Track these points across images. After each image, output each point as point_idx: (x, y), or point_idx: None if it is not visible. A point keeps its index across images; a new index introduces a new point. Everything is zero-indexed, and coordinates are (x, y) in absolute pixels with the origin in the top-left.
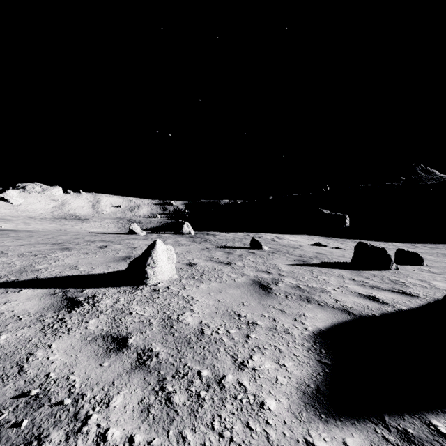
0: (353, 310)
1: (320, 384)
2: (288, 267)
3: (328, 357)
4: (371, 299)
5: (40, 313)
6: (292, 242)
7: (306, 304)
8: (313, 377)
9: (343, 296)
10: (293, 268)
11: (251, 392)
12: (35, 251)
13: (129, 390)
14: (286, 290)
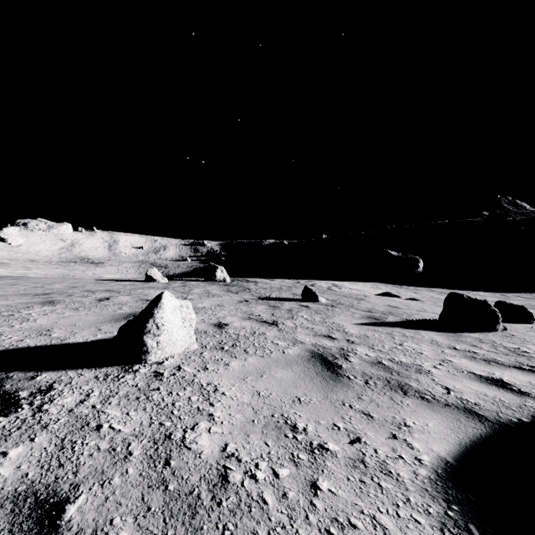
0: (482, 410)
1: None
2: (358, 328)
3: None
4: (499, 385)
5: None
6: (354, 291)
7: (402, 399)
8: None
9: (453, 380)
10: (364, 330)
11: None
12: (2, 306)
13: None
14: (363, 369)
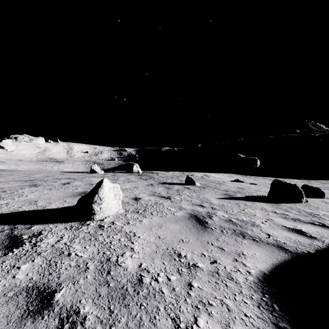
0: (288, 246)
1: None
2: (218, 200)
3: (284, 317)
4: (299, 233)
5: None
6: (217, 179)
7: (242, 240)
8: None
9: (272, 230)
10: (222, 202)
11: None
12: (6, 187)
13: None
14: (220, 224)
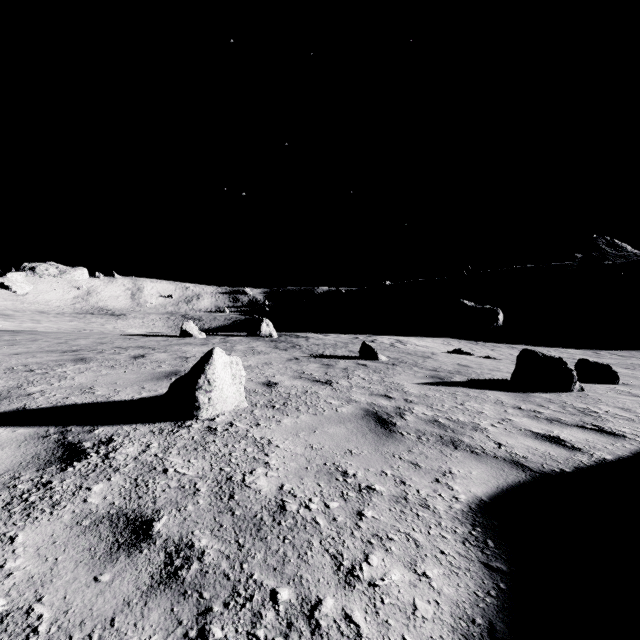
0: (528, 462)
1: (495, 617)
2: (418, 387)
3: (501, 555)
4: (553, 441)
5: (11, 473)
6: (420, 348)
7: (451, 452)
8: (479, 601)
9: (508, 437)
10: (425, 390)
11: (370, 639)
12: (32, 363)
13: (139, 638)
14: (417, 426)
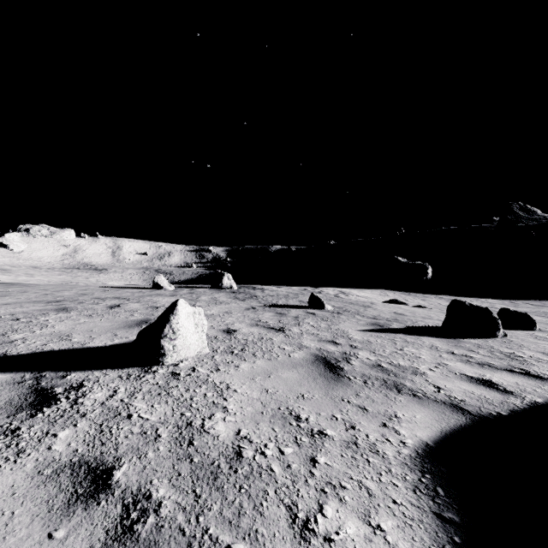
0: (467, 405)
1: None
2: (361, 334)
3: (451, 505)
4: (487, 385)
5: None
6: (361, 298)
7: (395, 396)
8: None
9: (445, 381)
10: (367, 336)
11: None
12: (19, 312)
13: None
14: (363, 371)
